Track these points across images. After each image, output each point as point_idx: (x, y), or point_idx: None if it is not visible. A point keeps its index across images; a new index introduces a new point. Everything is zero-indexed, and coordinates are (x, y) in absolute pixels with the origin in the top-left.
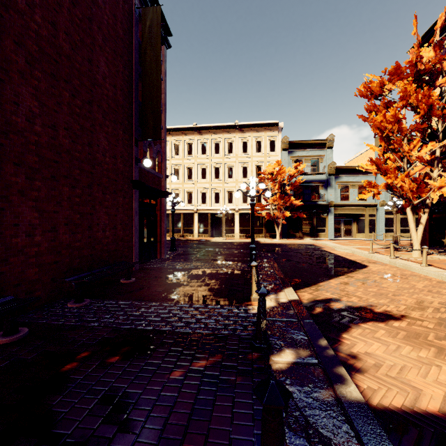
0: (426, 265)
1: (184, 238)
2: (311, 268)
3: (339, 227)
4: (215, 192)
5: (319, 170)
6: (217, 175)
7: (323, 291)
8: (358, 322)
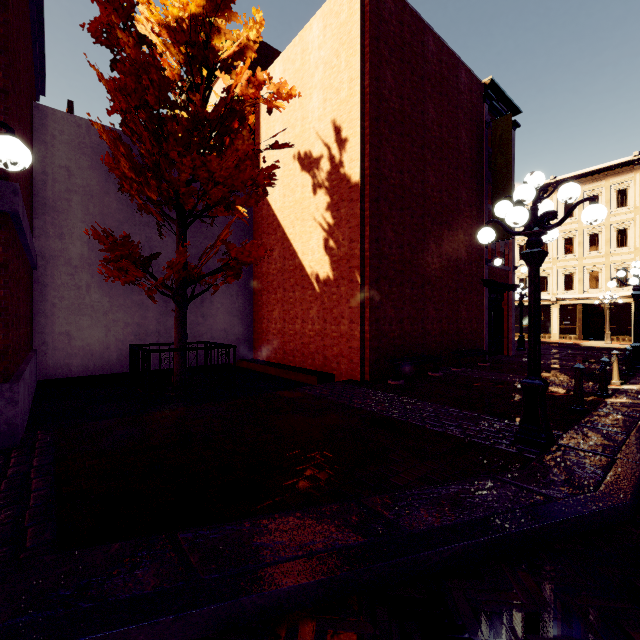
0: None
1: None
2: None
3: None
4: (591, 272)
5: None
6: (593, 246)
7: None
8: None
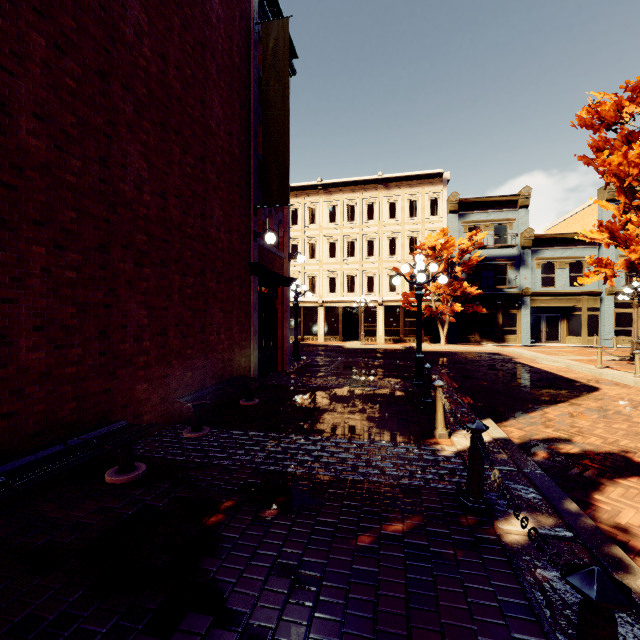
0: None
1: (305, 342)
2: (508, 390)
3: (537, 327)
4: (349, 277)
5: (506, 241)
6: (351, 253)
7: (539, 426)
8: (613, 476)
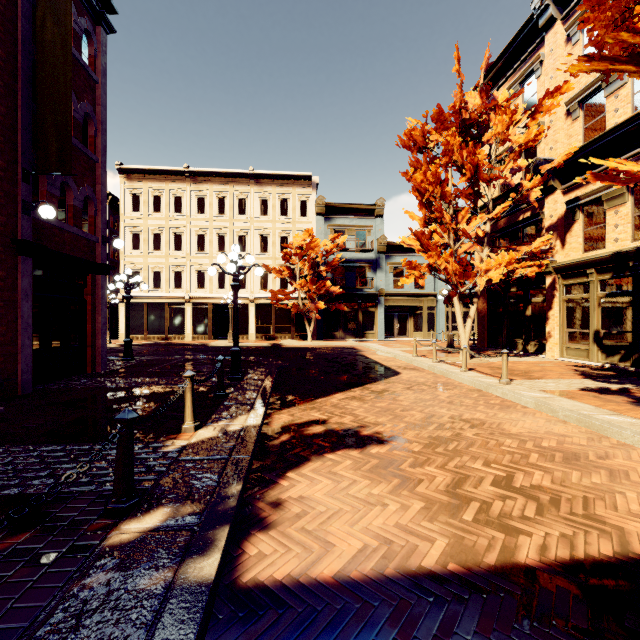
0: (465, 369)
1: (167, 342)
2: (323, 379)
3: (391, 324)
4: (219, 272)
5: (366, 246)
6: (221, 247)
7: (312, 411)
8: (326, 451)
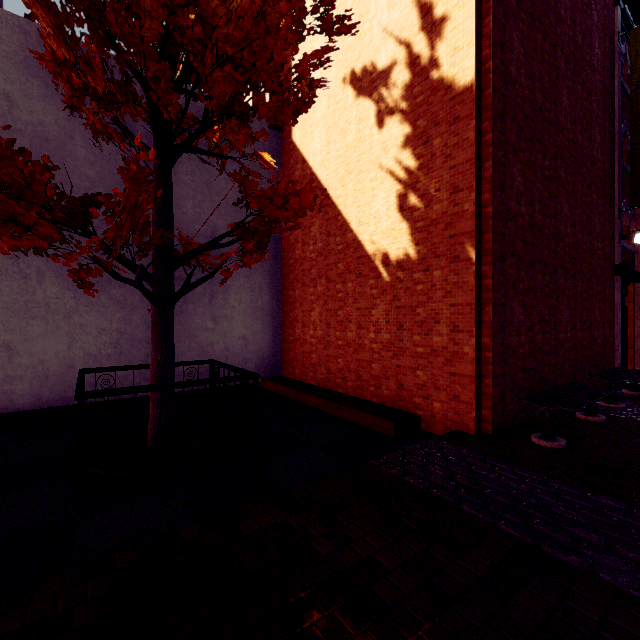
0: None
1: None
2: None
3: None
4: None
5: None
6: None
7: None
8: None
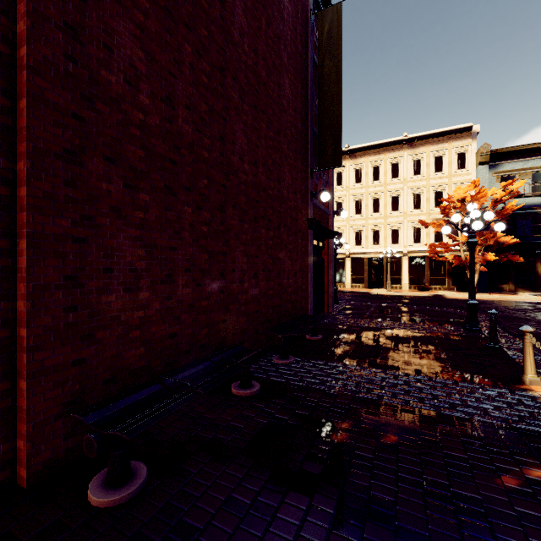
0: None
1: None
2: None
3: None
4: (374, 230)
5: None
6: (376, 209)
7: None
8: None
